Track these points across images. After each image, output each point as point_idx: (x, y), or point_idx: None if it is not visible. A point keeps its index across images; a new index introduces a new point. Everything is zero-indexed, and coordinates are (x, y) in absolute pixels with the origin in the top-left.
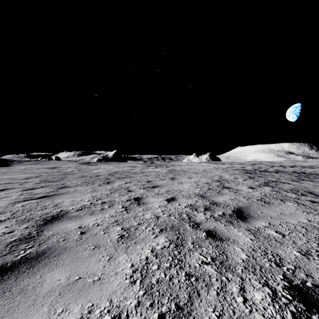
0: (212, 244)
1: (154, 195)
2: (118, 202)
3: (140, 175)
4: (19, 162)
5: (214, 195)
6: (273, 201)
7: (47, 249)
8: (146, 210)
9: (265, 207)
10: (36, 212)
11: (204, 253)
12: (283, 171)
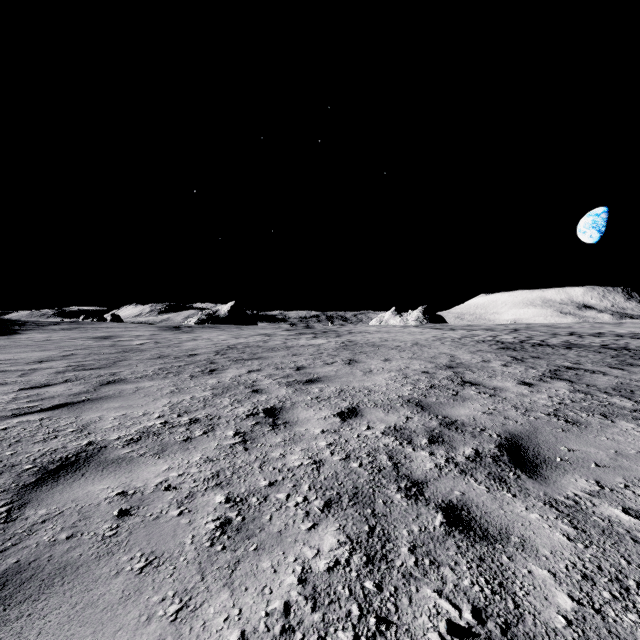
0: (465, 556)
1: (310, 401)
2: (228, 420)
3: (281, 353)
4: (38, 325)
5: (445, 402)
6: (587, 418)
7: (12, 572)
8: (292, 443)
9: (573, 435)
10: (30, 446)
11: (448, 588)
12: (581, 344)
